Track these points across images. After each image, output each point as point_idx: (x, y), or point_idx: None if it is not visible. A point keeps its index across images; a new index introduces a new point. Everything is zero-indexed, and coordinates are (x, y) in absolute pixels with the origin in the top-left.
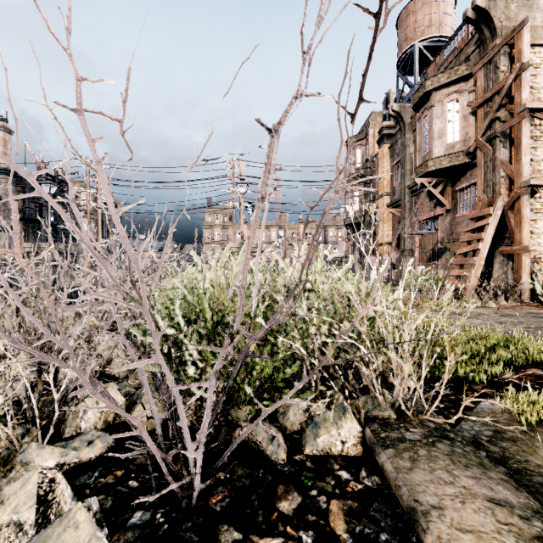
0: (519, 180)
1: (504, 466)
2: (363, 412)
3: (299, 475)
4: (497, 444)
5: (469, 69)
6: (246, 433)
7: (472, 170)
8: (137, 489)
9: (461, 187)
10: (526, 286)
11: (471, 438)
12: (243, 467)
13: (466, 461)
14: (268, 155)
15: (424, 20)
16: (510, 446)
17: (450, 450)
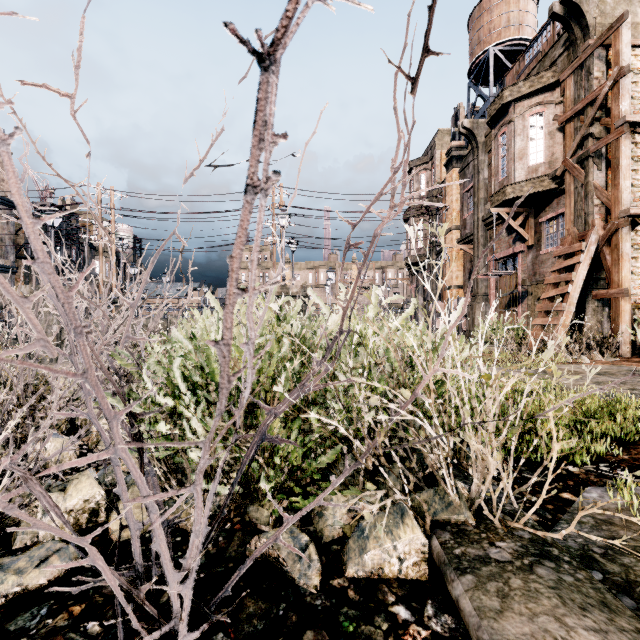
0: (617, 209)
1: (631, 596)
2: (429, 519)
3: (336, 613)
4: (616, 559)
5: (556, 77)
6: (260, 552)
7: (559, 198)
8: (97, 639)
9: (545, 219)
10: (626, 337)
11: (578, 549)
12: (256, 599)
13: (581, 600)
14: (259, 106)
15: (501, 20)
16: (635, 563)
17: (556, 578)
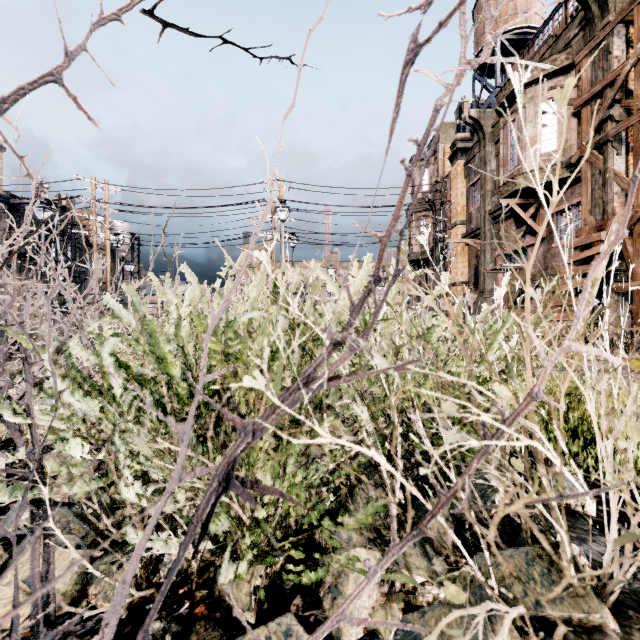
0: None
1: None
2: None
3: None
4: None
5: (570, 59)
6: None
7: (573, 187)
8: None
9: (558, 210)
10: None
11: None
12: None
13: None
14: None
15: (508, 8)
16: None
17: None
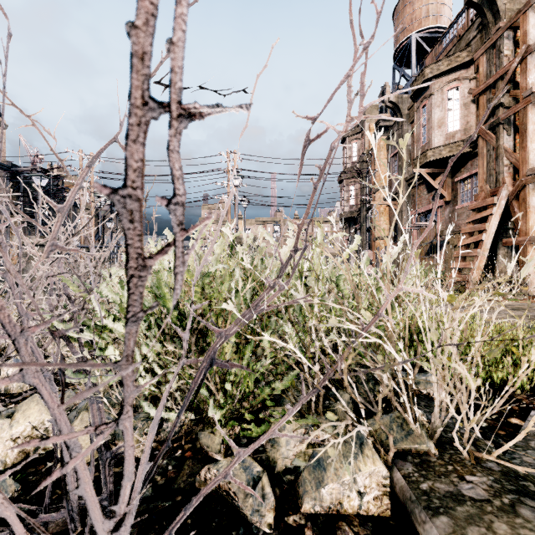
0: (525, 168)
1: None
2: (393, 451)
3: None
4: None
5: (470, 56)
6: (208, 491)
7: (473, 160)
8: None
9: (461, 178)
10: (532, 279)
11: None
12: None
13: None
14: None
15: (421, 11)
16: None
17: None
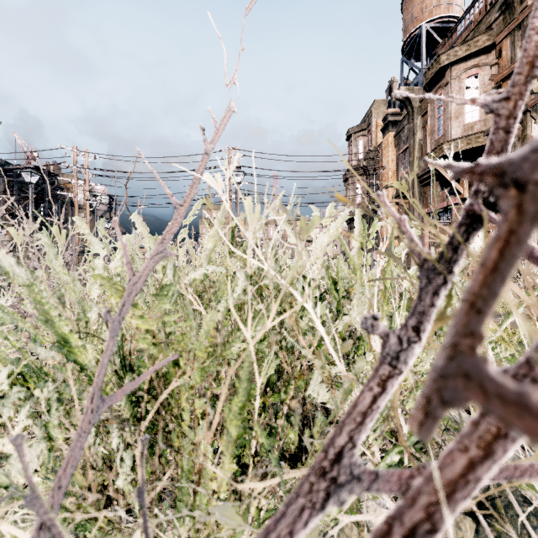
0: None
1: None
2: None
3: None
4: None
5: (491, 40)
6: None
7: None
8: None
9: None
10: None
11: None
12: None
13: None
14: None
15: None
16: None
17: None
